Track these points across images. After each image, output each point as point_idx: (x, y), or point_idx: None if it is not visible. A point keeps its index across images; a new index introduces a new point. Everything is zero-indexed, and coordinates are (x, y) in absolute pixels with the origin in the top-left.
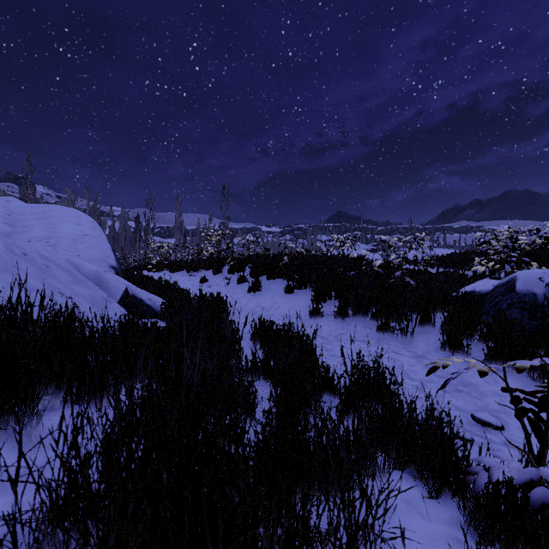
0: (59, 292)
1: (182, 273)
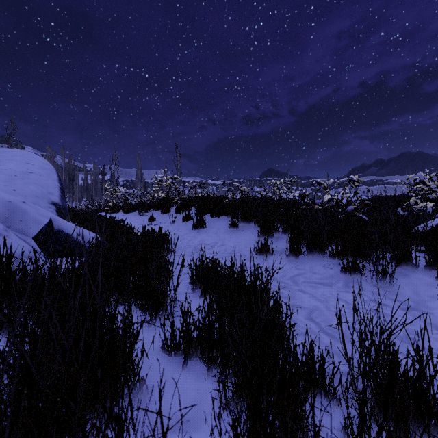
0: None
1: (134, 213)
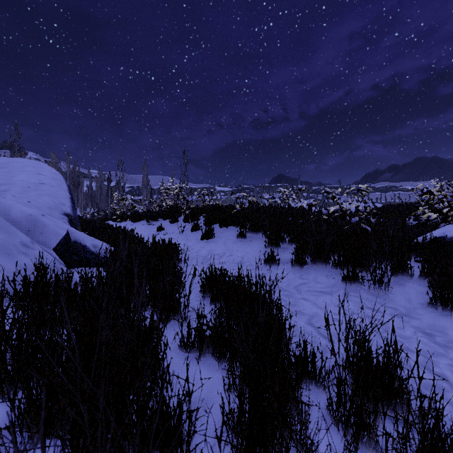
0: None
1: (142, 222)
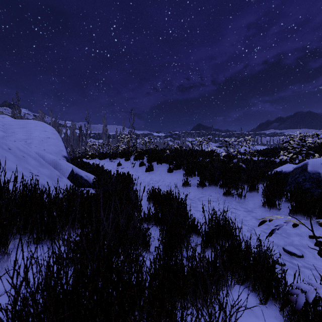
0: (30, 172)
1: (106, 160)
